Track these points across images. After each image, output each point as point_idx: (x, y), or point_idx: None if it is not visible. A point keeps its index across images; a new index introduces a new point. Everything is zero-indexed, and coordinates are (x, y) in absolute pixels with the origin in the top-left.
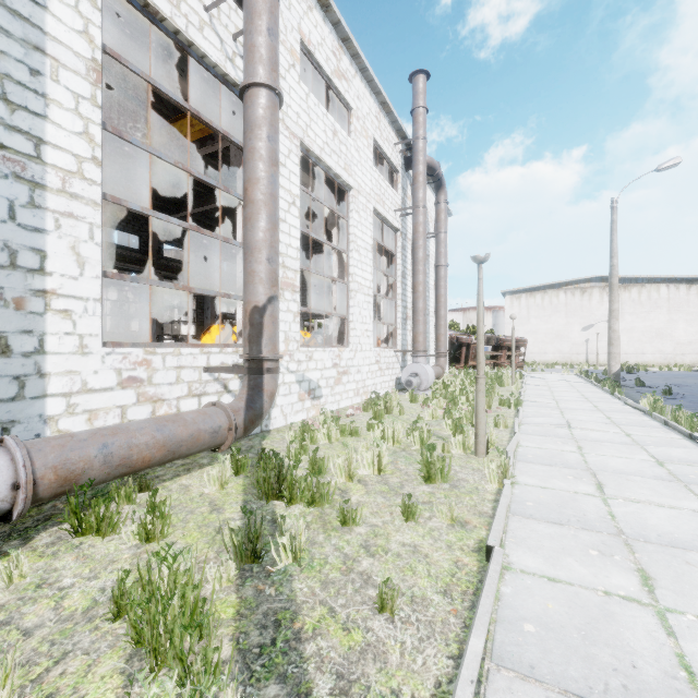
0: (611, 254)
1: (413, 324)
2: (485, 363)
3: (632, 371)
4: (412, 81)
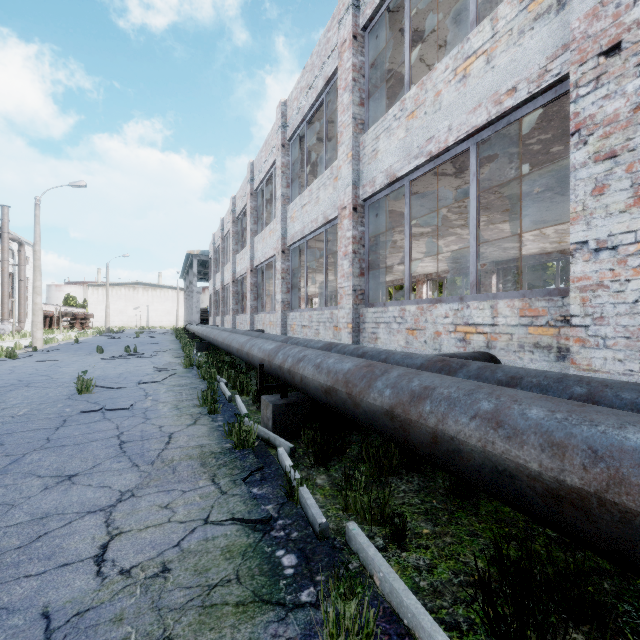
0: (107, 284)
1: (2, 309)
2: (65, 327)
3: (143, 329)
4: (2, 207)
